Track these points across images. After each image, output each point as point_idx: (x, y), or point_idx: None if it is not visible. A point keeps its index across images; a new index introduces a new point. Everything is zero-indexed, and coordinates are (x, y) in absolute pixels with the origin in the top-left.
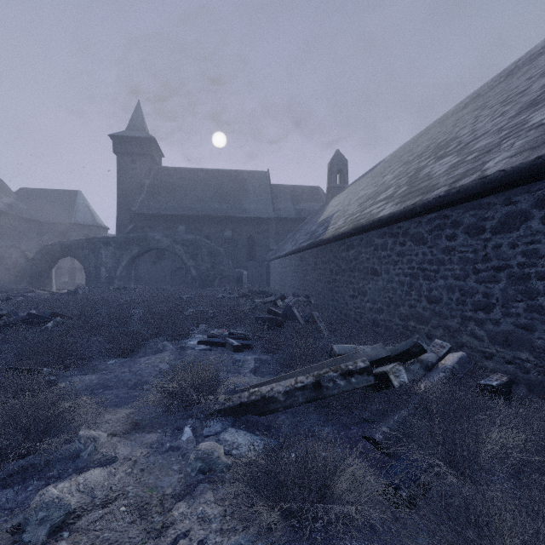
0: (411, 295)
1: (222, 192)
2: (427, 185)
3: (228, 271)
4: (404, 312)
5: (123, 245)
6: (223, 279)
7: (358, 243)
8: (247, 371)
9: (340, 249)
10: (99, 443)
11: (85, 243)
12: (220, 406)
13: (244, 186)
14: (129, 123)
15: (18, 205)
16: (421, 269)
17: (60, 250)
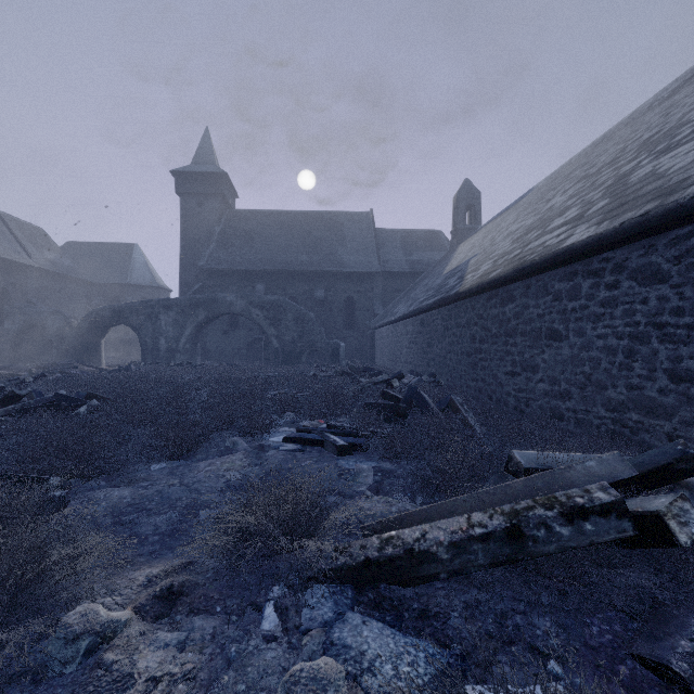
0: (633, 370)
1: (312, 239)
2: (659, 186)
3: (320, 342)
4: (615, 397)
5: (187, 309)
6: (313, 354)
7: (521, 292)
8: (363, 490)
9: (488, 305)
10: (104, 637)
11: (141, 308)
12: (327, 563)
13: (341, 231)
14: (195, 156)
15: (63, 262)
16: (654, 325)
17: (111, 316)
